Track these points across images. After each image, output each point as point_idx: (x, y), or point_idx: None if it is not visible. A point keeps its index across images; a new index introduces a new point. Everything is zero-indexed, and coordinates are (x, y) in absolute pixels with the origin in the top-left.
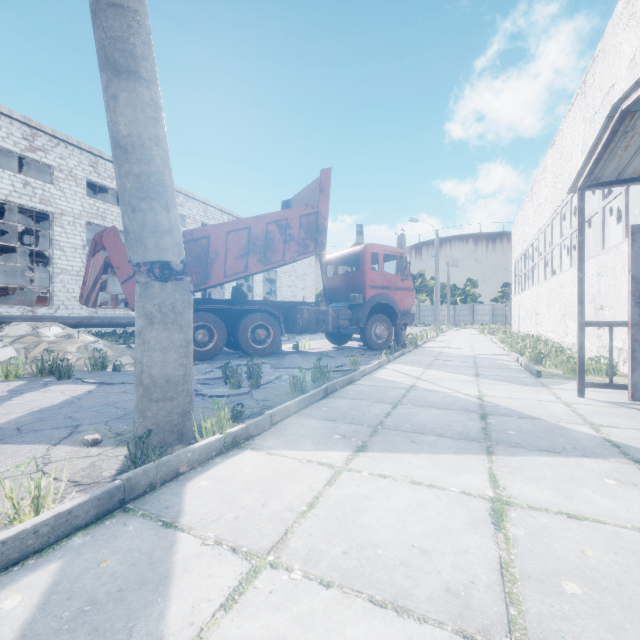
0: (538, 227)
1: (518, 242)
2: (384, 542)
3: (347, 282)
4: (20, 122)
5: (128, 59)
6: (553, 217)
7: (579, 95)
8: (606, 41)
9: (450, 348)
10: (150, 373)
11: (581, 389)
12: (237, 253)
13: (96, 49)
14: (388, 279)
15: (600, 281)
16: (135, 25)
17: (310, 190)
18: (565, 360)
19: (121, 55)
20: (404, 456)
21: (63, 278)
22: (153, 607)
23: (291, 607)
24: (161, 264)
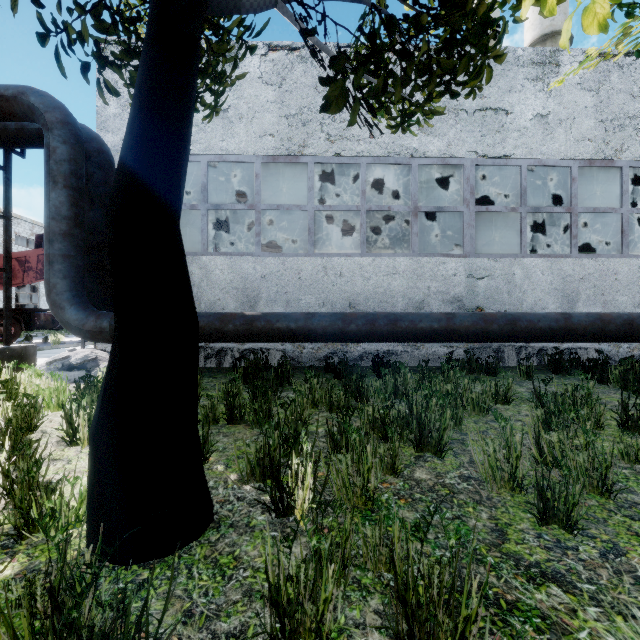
0: None
1: None
2: None
3: None
4: None
5: None
6: None
7: None
8: None
9: None
10: None
11: None
12: None
13: None
14: None
15: None
16: None
17: None
18: None
19: None
20: None
21: None
22: None
23: None
24: None
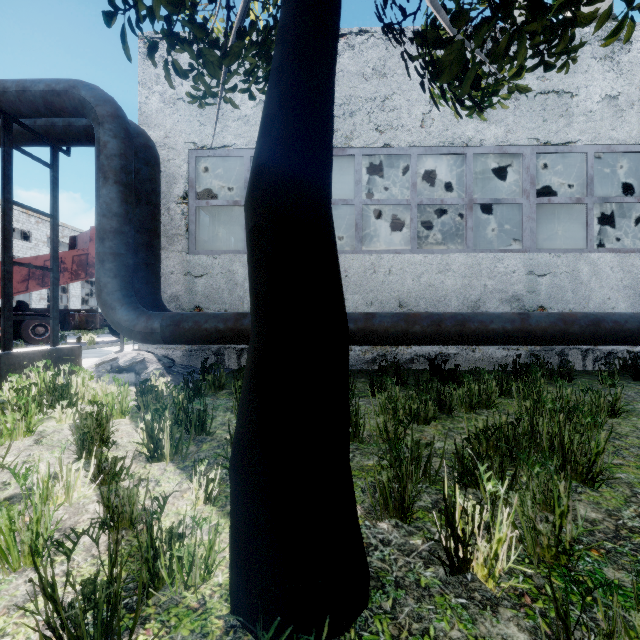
0: None
1: None
2: None
3: None
4: None
5: None
6: None
7: None
8: None
9: None
10: None
11: None
12: (20, 279)
13: None
14: None
15: None
16: None
17: (88, 235)
18: None
19: None
20: None
21: None
22: None
23: None
24: None
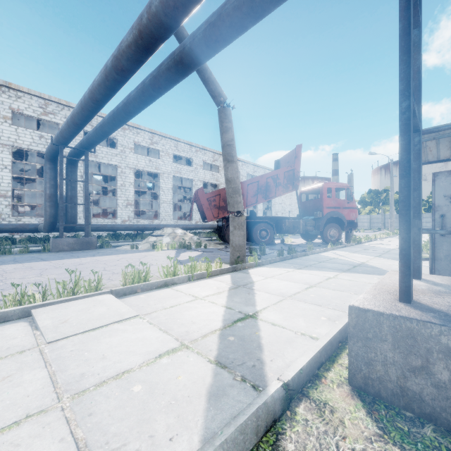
0: None
1: None
2: (296, 278)
3: (313, 205)
4: (148, 132)
5: (231, 158)
6: None
7: None
8: None
9: (384, 244)
10: (235, 243)
11: None
12: (252, 194)
13: (223, 155)
14: (338, 202)
15: None
16: (233, 148)
17: (290, 155)
18: None
19: (229, 157)
20: (312, 271)
21: (164, 205)
22: (250, 279)
23: (274, 280)
24: (236, 211)
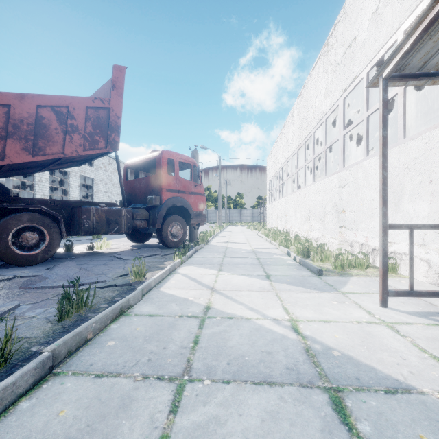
0: (287, 156)
1: (271, 167)
2: None
3: (145, 185)
4: None
5: None
6: (299, 148)
7: (322, 55)
8: (348, 6)
9: (233, 243)
10: None
11: (385, 298)
12: None
13: None
14: (183, 184)
15: (342, 191)
16: None
17: (105, 89)
18: (335, 256)
19: None
20: None
21: None
22: None
23: None
24: None
